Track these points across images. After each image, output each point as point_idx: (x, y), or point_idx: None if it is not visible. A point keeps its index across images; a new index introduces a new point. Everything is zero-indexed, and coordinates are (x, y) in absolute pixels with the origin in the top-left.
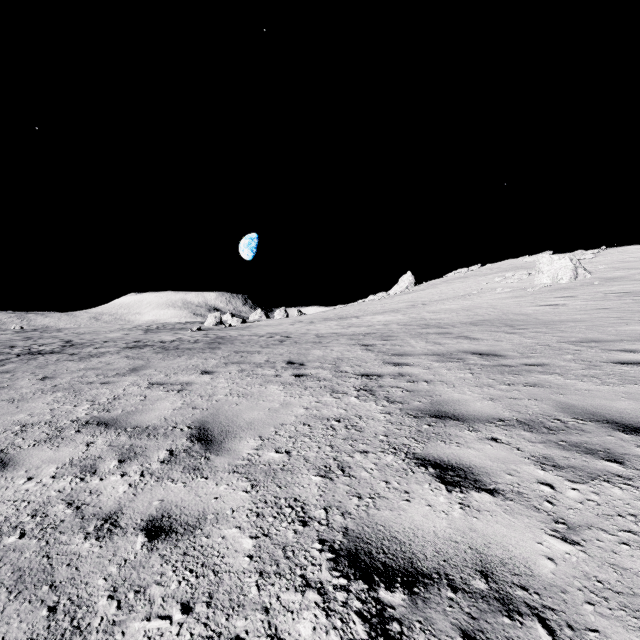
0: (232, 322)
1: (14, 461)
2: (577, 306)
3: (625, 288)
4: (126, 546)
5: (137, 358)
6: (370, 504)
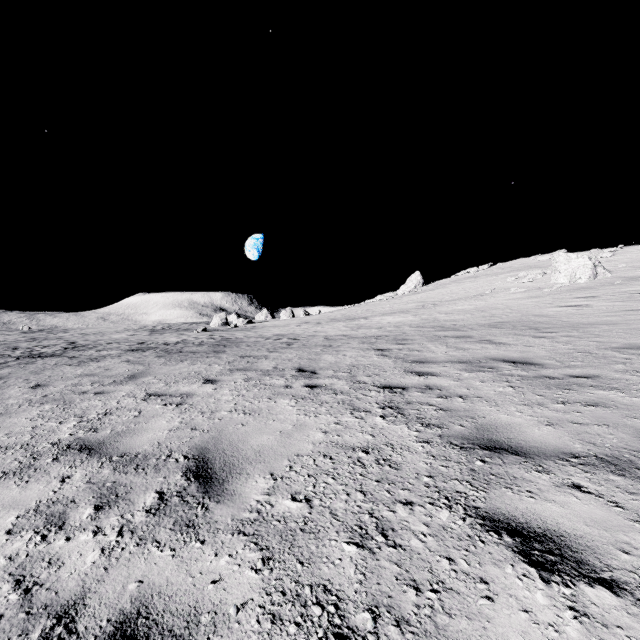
0: (238, 323)
1: None
2: (603, 307)
3: None
4: None
5: (138, 363)
6: (435, 604)
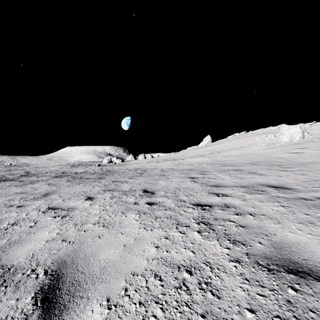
0: (117, 161)
1: None
2: (312, 153)
3: None
4: None
5: (54, 185)
6: None
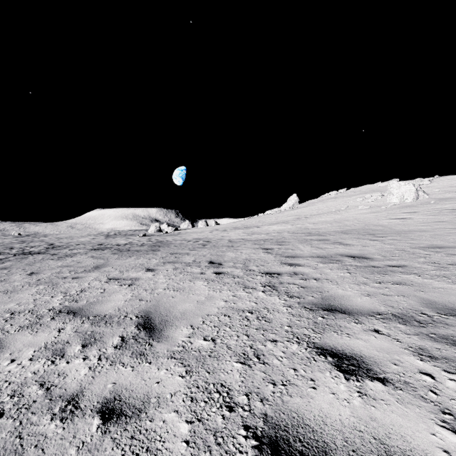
0: (168, 230)
1: (2, 344)
2: (420, 219)
3: (455, 206)
4: (84, 428)
5: (99, 258)
6: (283, 391)
